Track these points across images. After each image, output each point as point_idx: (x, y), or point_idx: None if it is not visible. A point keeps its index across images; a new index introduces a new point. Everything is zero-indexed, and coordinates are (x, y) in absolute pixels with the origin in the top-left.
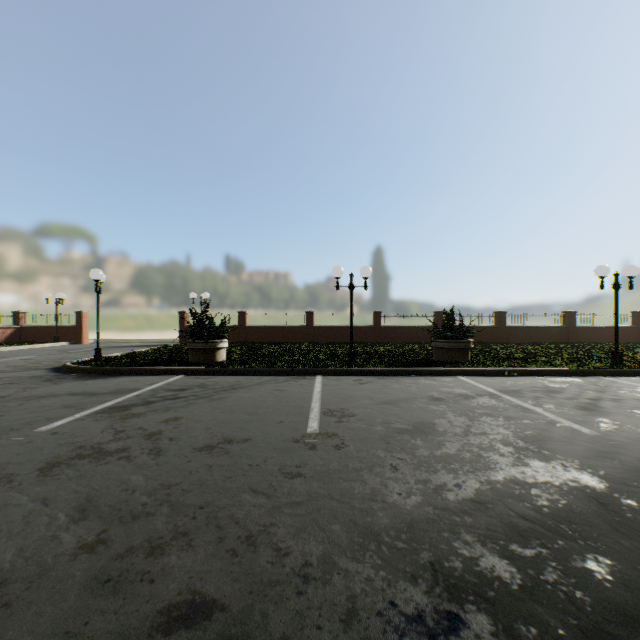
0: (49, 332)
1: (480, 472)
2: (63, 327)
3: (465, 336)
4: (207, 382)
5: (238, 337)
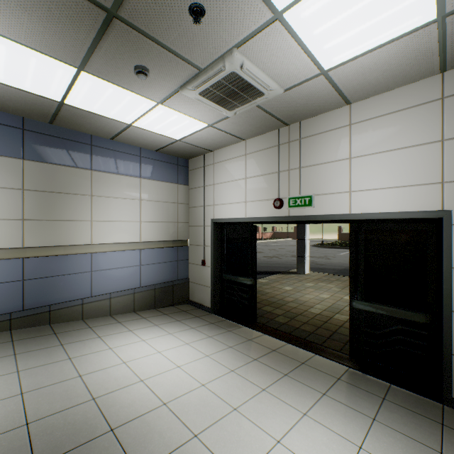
0: (283, 234)
1: None
2: (288, 232)
3: None
4: None
5: None
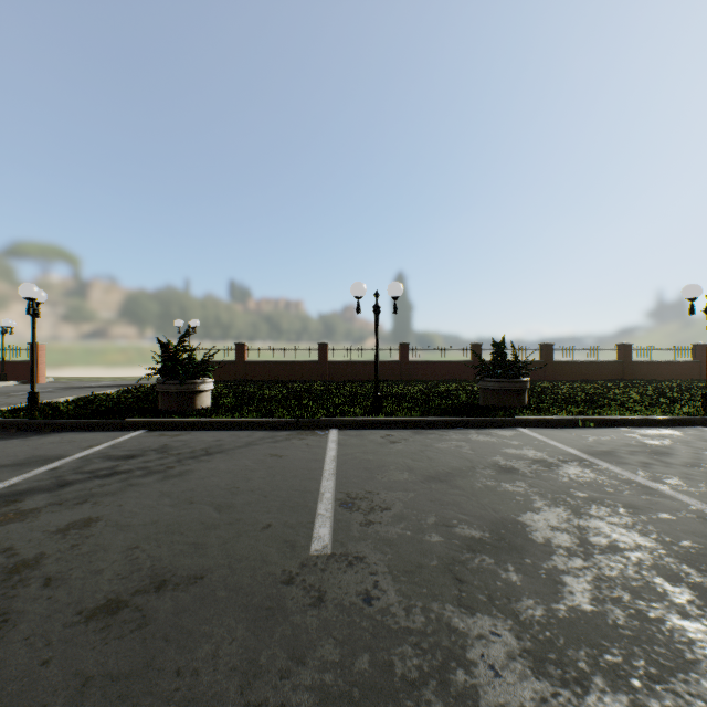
0: None
1: (678, 681)
2: (12, 362)
3: (520, 374)
4: (173, 442)
5: (235, 374)
